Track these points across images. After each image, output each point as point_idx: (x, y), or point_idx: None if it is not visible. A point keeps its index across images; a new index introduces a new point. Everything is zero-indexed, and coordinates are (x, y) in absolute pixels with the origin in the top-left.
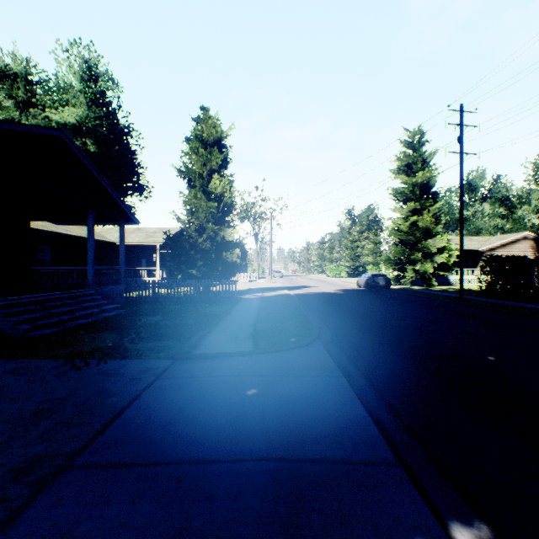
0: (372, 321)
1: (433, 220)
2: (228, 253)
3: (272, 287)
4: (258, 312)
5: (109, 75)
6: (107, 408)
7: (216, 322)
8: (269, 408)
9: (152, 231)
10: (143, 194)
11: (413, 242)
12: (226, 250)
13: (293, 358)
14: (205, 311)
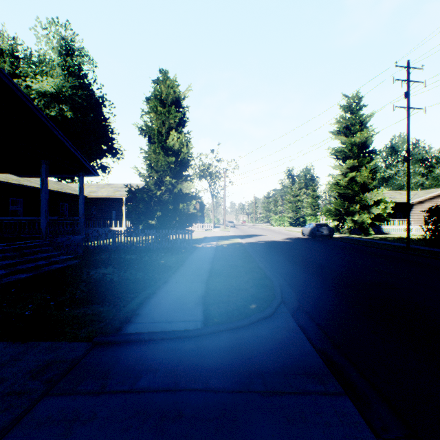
0: (334, 275)
1: (370, 175)
2: (185, 204)
3: (226, 236)
4: (211, 264)
5: (84, 51)
6: None
7: (165, 277)
8: None
9: (120, 186)
10: (116, 155)
11: (352, 196)
12: (184, 202)
13: (257, 343)
14: (159, 261)
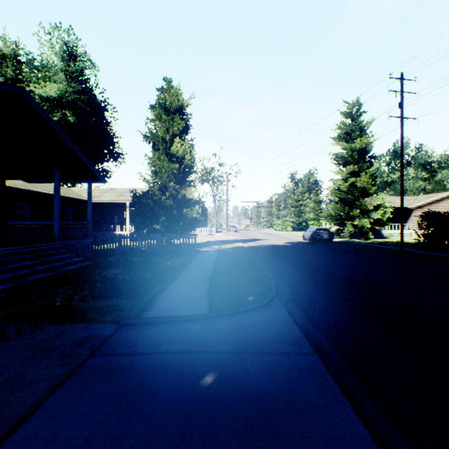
0: (326, 275)
1: (370, 181)
2: (188, 209)
3: (228, 240)
4: (215, 265)
5: (87, 55)
6: (5, 414)
7: (173, 276)
8: (226, 417)
9: (123, 191)
10: (118, 160)
11: (352, 201)
12: (187, 207)
13: (253, 324)
14: (165, 263)
